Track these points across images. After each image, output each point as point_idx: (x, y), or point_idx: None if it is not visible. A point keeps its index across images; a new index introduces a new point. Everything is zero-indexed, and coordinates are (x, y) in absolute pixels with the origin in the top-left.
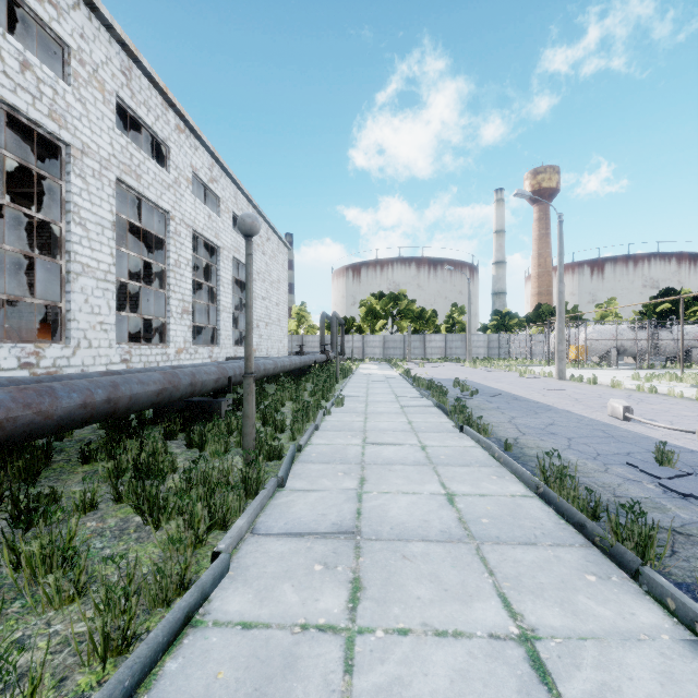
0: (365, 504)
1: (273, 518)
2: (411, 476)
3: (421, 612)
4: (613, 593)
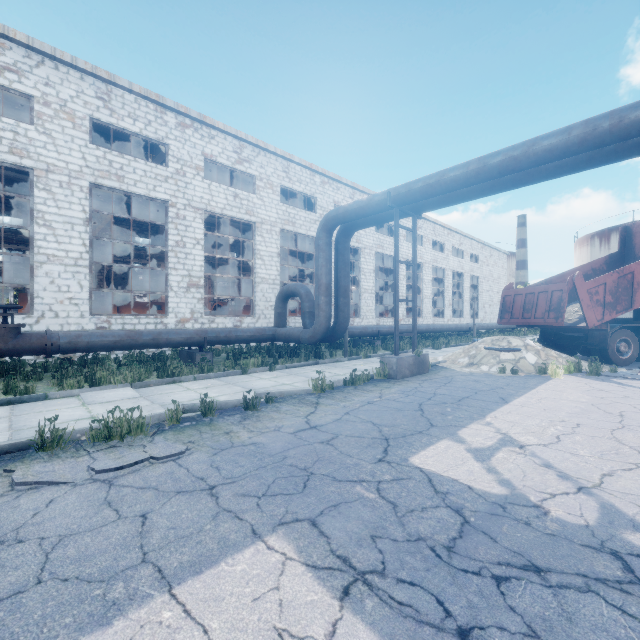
0: None
1: None
2: None
3: None
4: None
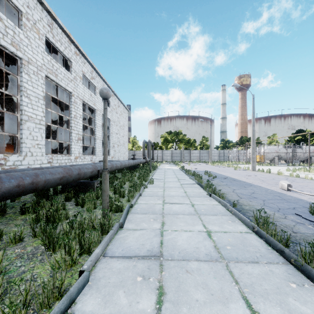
0: (165, 237)
1: (115, 246)
2: (188, 221)
3: (199, 311)
4: (308, 296)
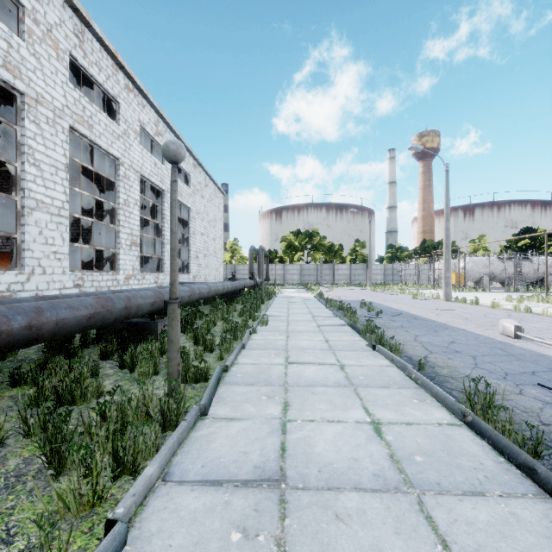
0: (290, 436)
1: (190, 458)
2: (334, 399)
3: None
4: None
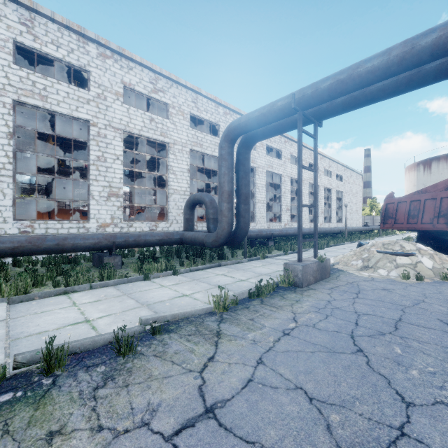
0: None
1: (349, 244)
2: None
3: None
4: None
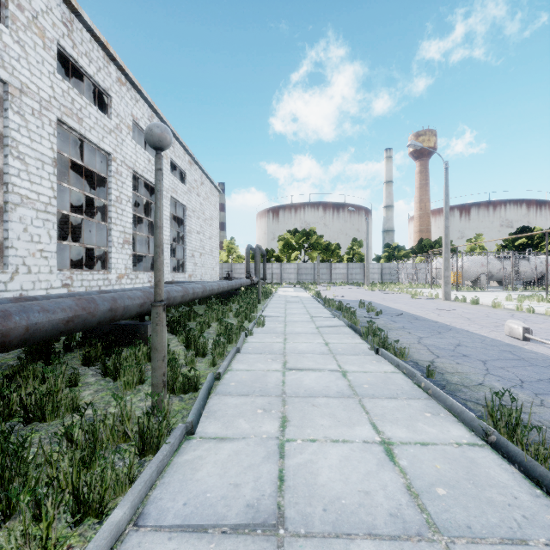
0: (289, 461)
1: (170, 492)
2: (337, 413)
3: None
4: None
